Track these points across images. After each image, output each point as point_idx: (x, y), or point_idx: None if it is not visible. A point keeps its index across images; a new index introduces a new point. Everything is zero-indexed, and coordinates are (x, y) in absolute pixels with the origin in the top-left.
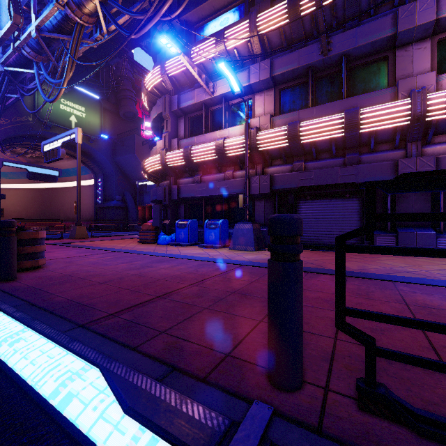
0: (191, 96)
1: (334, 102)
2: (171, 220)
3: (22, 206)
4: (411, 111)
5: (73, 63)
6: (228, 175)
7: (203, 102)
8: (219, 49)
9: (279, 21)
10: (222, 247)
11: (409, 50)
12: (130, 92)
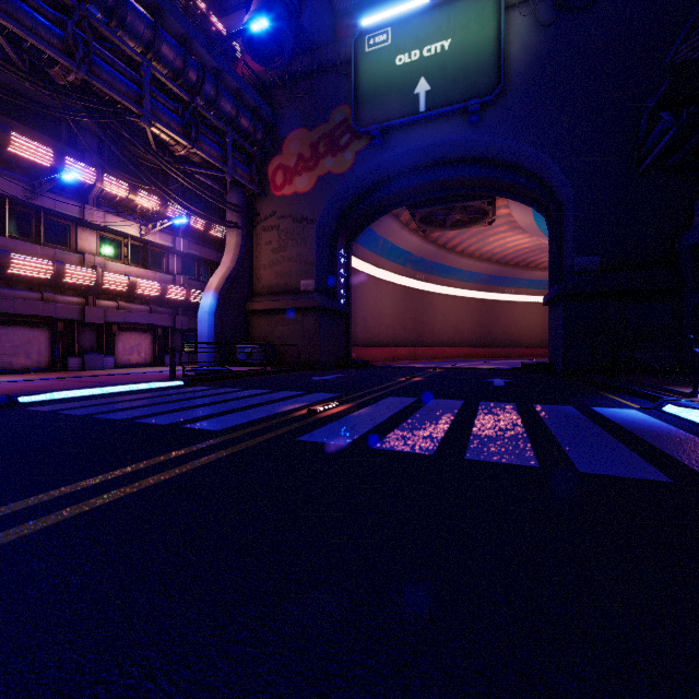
0: None
1: (36, 245)
2: None
3: None
4: (97, 280)
5: None
6: None
7: None
8: None
9: None
10: None
11: (86, 232)
12: None
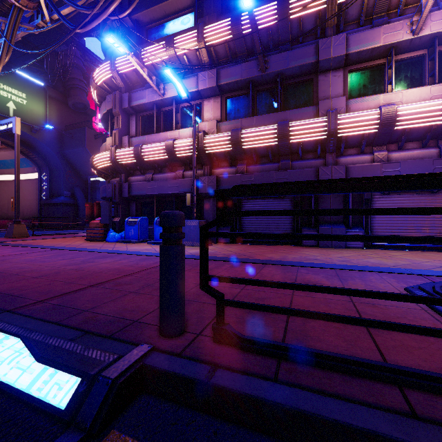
0: (143, 95)
1: (270, 114)
2: (121, 217)
3: None
4: (327, 128)
5: (9, 47)
6: (178, 174)
7: (155, 103)
8: (169, 54)
9: (224, 35)
10: None
11: (328, 76)
12: (81, 81)
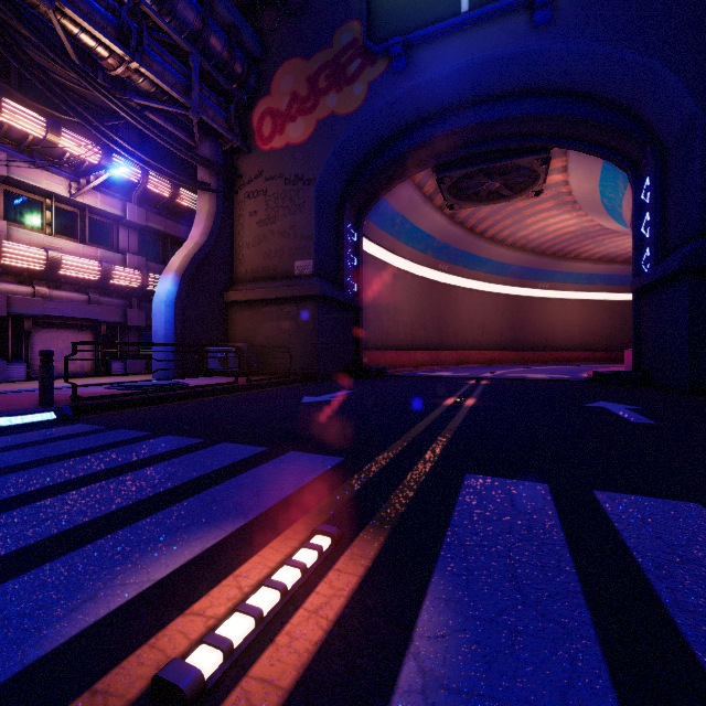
0: None
1: None
2: None
3: None
4: None
5: None
6: None
7: None
8: None
9: None
10: None
11: None
12: None
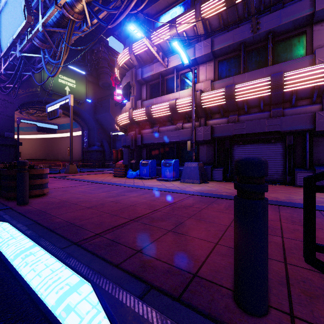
0: (151, 69)
1: (262, 68)
2: (136, 160)
3: (33, 150)
4: None
5: (67, 48)
6: (178, 126)
7: (160, 73)
8: (172, 33)
9: (218, 8)
10: (175, 180)
11: None
12: (106, 68)
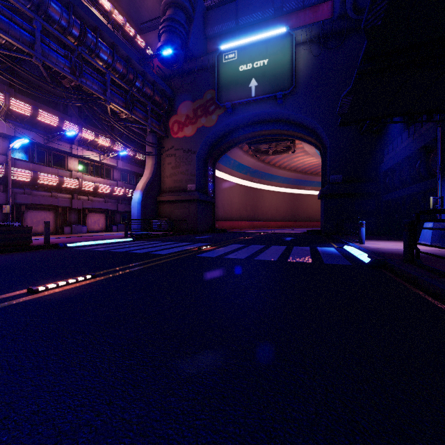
0: None
1: (49, 167)
2: None
3: None
4: (79, 185)
5: None
6: None
7: None
8: None
9: (25, 112)
10: None
11: (72, 159)
12: None
